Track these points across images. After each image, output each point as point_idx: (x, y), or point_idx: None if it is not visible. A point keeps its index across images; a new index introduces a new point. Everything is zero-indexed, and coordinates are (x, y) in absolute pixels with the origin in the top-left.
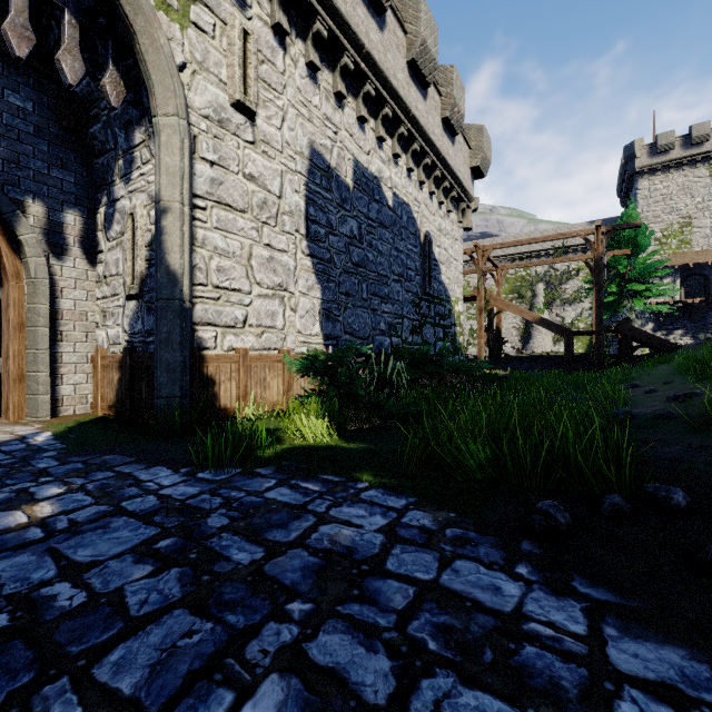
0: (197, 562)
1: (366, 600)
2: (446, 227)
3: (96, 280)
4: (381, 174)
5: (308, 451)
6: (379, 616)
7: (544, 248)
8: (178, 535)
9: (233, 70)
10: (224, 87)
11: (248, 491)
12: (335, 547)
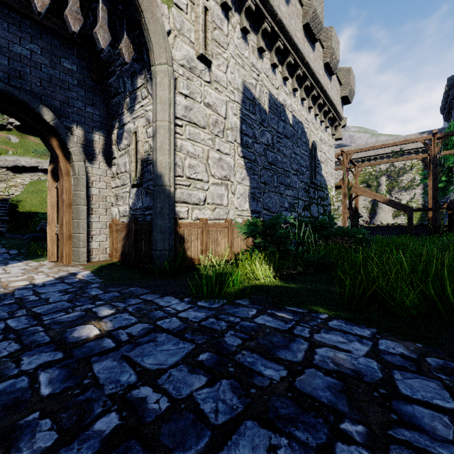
0: (237, 375)
1: (410, 426)
2: (325, 138)
3: (111, 176)
4: (285, 102)
5: (264, 288)
6: (438, 446)
7: (386, 152)
8: (210, 350)
9: (198, 34)
10: (192, 45)
11: (240, 317)
12: (342, 369)
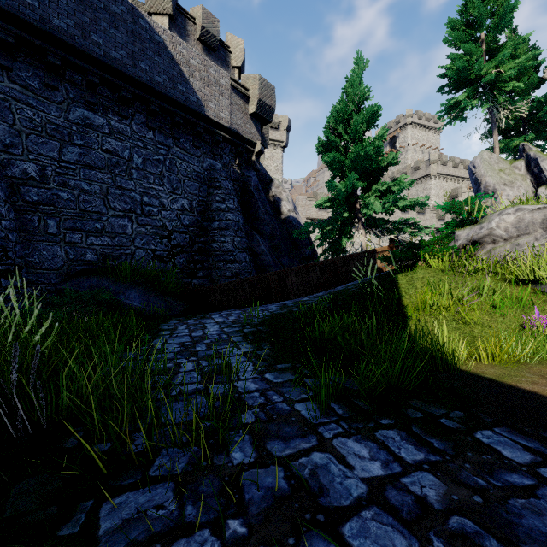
0: None
1: None
2: None
3: None
4: None
5: None
6: None
7: None
8: None
9: None
10: None
11: None
12: None
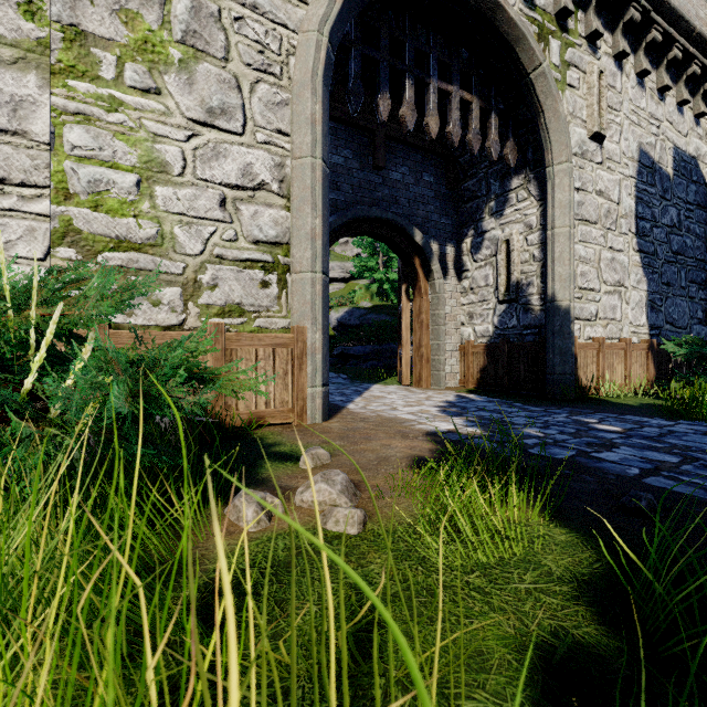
0: None
1: None
2: None
3: (460, 292)
4: (697, 152)
5: None
6: None
7: None
8: None
9: (591, 109)
10: (584, 125)
11: None
12: None
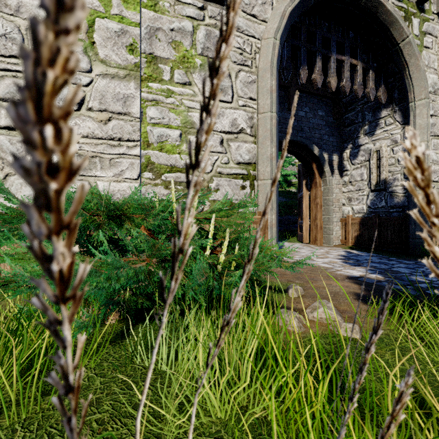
0: None
1: None
2: None
3: (342, 184)
4: None
5: None
6: None
7: None
8: None
9: None
10: (435, 72)
11: None
12: None
